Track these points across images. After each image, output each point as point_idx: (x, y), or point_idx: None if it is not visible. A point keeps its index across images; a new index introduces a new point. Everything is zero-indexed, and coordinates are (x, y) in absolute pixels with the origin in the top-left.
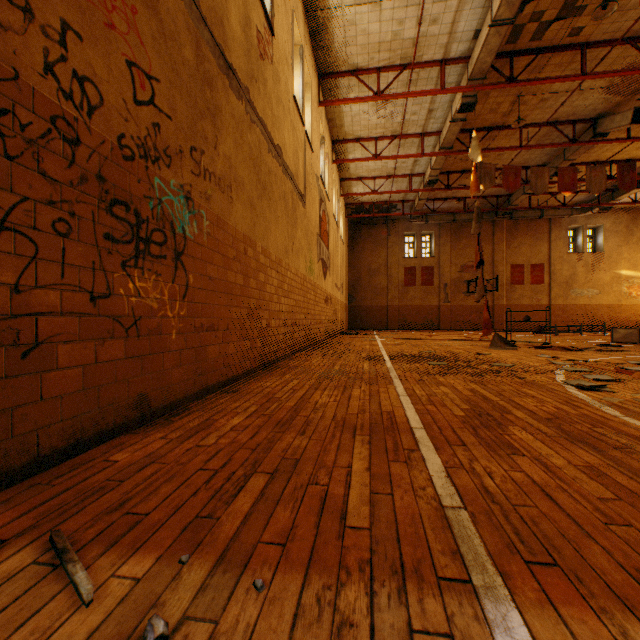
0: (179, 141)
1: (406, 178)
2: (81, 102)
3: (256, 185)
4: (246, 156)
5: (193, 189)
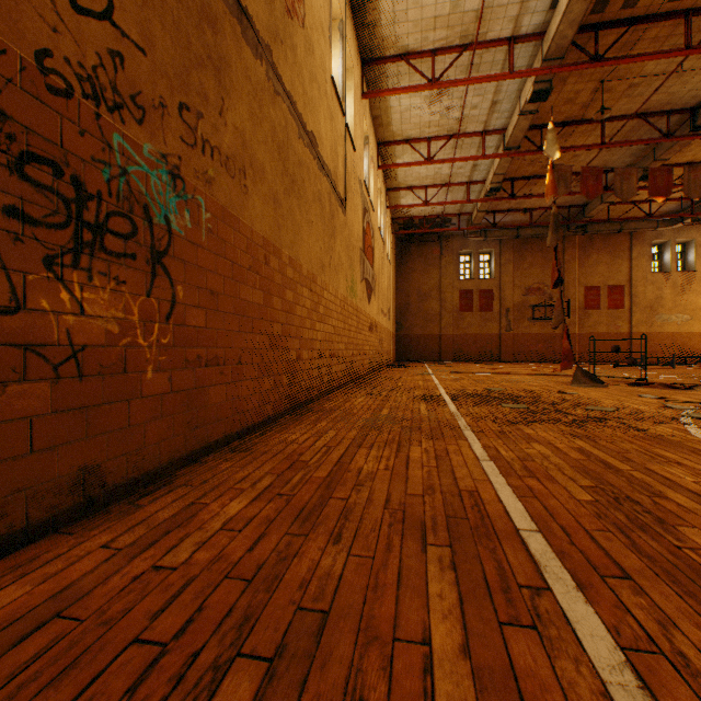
0: (159, 89)
1: (463, 187)
2: None
3: (282, 176)
4: (267, 136)
5: (184, 164)
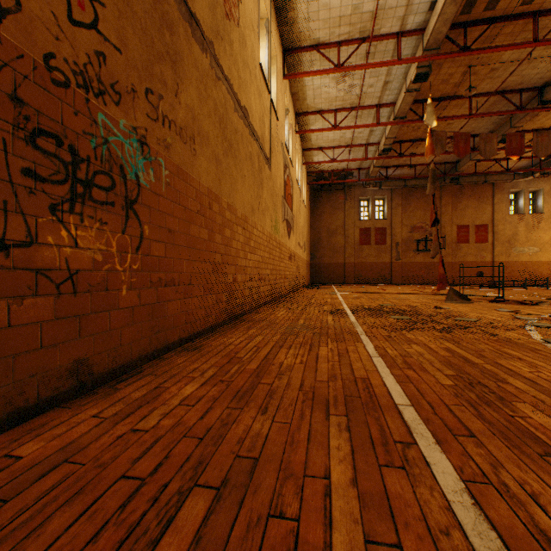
0: (131, 79)
1: (362, 147)
2: None
3: (222, 141)
4: (211, 111)
5: (149, 134)
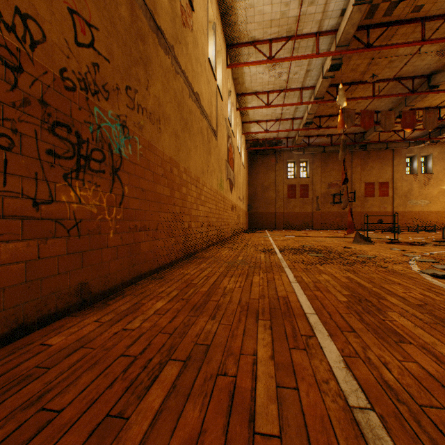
0: (116, 80)
1: (289, 121)
2: (23, 36)
3: (180, 121)
4: (172, 98)
5: (128, 119)
